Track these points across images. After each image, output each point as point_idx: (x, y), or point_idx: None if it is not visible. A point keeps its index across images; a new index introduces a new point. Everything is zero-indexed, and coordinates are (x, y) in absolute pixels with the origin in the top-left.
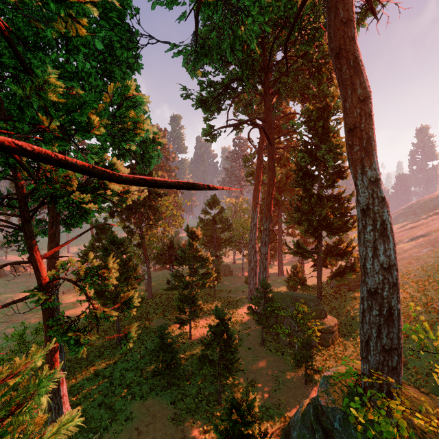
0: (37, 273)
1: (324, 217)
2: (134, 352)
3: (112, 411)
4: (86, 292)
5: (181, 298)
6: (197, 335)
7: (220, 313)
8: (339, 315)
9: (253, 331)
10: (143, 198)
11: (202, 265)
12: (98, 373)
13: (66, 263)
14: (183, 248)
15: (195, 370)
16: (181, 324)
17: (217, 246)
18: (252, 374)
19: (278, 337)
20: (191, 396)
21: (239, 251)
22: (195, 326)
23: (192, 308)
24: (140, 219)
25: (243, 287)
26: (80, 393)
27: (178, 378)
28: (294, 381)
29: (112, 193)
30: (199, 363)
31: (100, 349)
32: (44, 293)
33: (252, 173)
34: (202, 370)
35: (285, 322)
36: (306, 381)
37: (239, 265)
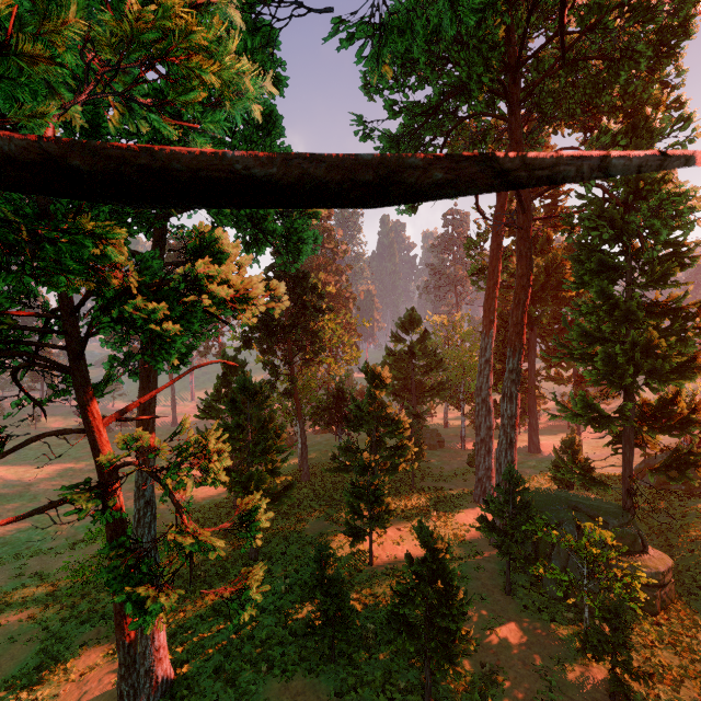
0: (94, 451)
1: (643, 348)
2: (276, 577)
3: (234, 688)
4: (172, 494)
5: (355, 490)
6: (382, 557)
7: (429, 535)
8: (670, 545)
9: (487, 561)
10: (294, 317)
11: (392, 433)
12: (218, 608)
13: (133, 439)
14: (358, 402)
15: (380, 628)
16: (355, 537)
17: (417, 397)
18: (491, 655)
19: (540, 579)
20: (373, 686)
21: (455, 406)
22: (380, 539)
23: (374, 509)
24: (291, 351)
25: (463, 472)
26: (189, 641)
27: (348, 643)
28: (584, 686)
29: (214, 302)
30: (387, 629)
31: (225, 563)
32: (95, 494)
33: (480, 269)
34: (392, 644)
35: (554, 553)
36: (614, 693)
37: (454, 429)
